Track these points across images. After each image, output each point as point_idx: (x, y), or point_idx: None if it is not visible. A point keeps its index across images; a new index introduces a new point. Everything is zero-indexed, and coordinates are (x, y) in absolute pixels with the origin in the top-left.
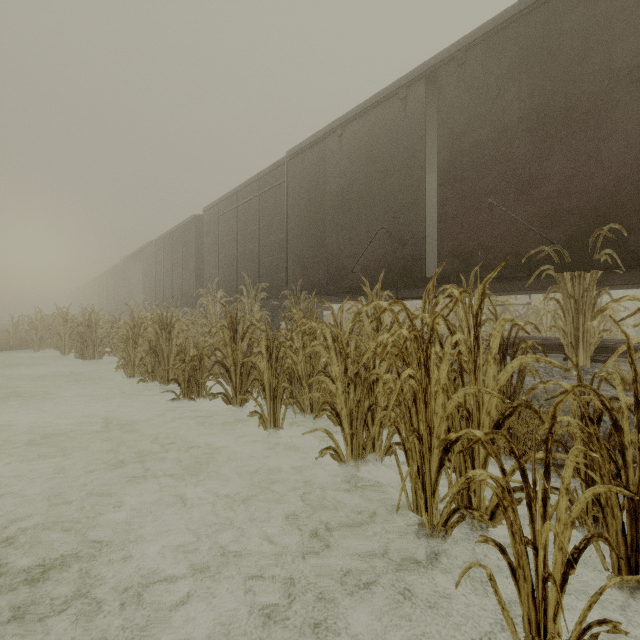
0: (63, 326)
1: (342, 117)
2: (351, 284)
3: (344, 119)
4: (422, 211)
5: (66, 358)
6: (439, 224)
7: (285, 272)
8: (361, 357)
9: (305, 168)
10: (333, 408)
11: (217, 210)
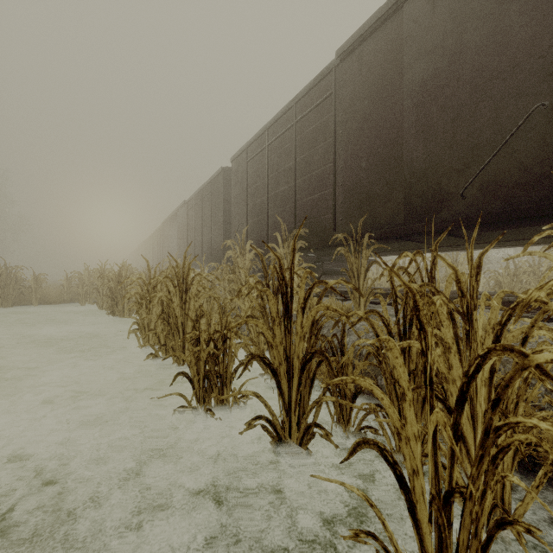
0: (101, 281)
1: None
2: (456, 216)
3: None
4: None
5: (104, 313)
6: None
7: (332, 212)
8: None
9: (364, 65)
10: None
11: (245, 156)
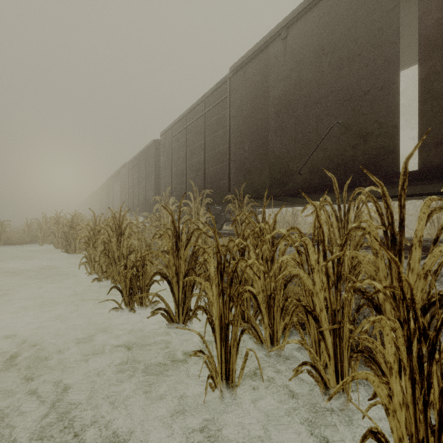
0: (56, 227)
1: (288, 16)
2: (297, 186)
3: (290, 18)
4: (394, 95)
5: (59, 251)
6: (422, 106)
7: (228, 179)
8: (441, 315)
9: (247, 80)
10: (382, 442)
11: (170, 133)
